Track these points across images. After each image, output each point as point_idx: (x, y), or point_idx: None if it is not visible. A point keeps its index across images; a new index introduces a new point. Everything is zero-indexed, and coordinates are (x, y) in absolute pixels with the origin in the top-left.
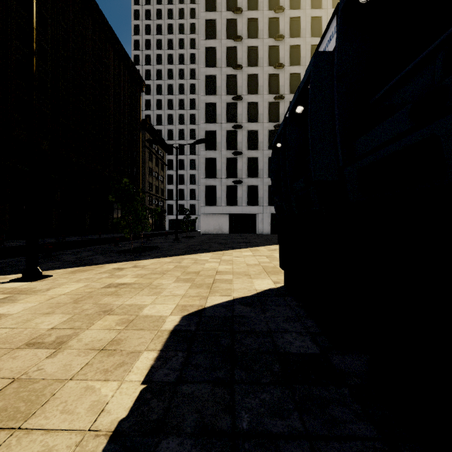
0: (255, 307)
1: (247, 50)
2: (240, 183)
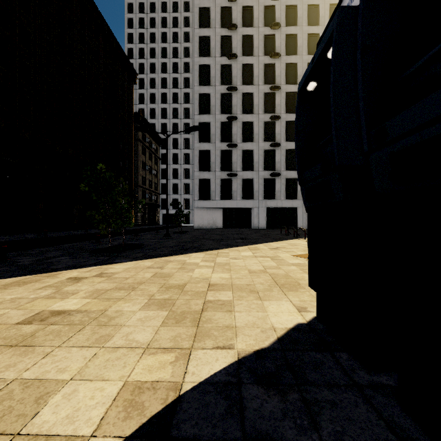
0: (287, 394)
1: (242, 39)
2: (235, 176)
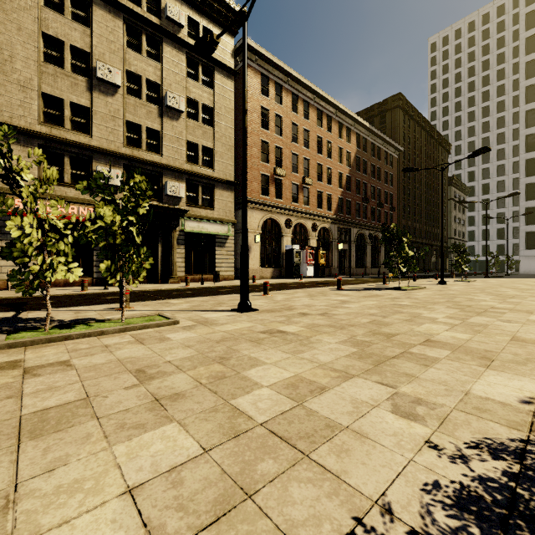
0: None
1: None
2: None
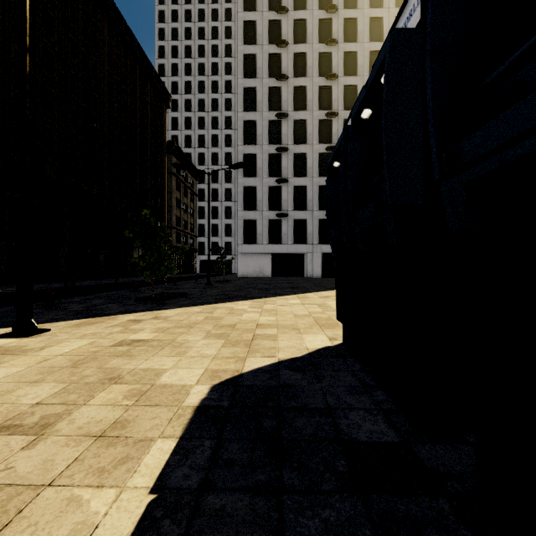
0: (307, 373)
1: (293, 57)
2: (285, 216)
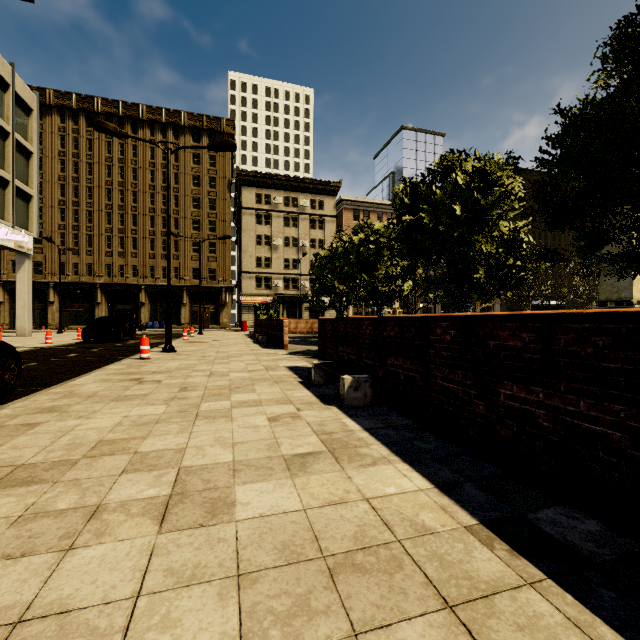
0: None
1: None
2: None
